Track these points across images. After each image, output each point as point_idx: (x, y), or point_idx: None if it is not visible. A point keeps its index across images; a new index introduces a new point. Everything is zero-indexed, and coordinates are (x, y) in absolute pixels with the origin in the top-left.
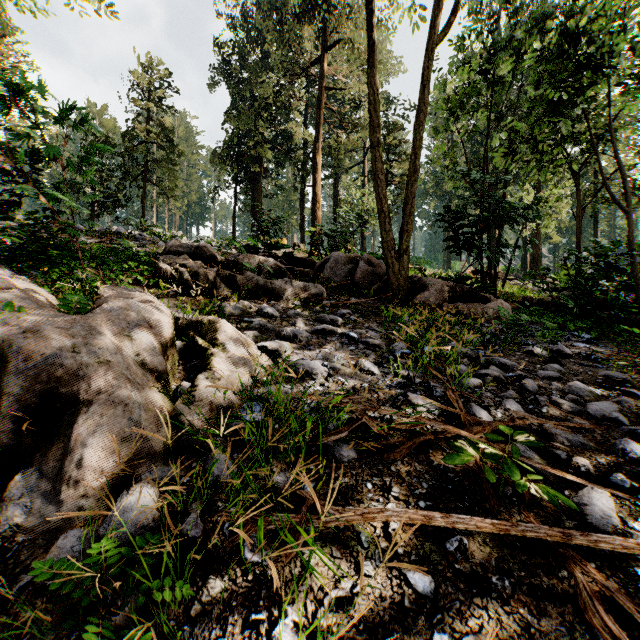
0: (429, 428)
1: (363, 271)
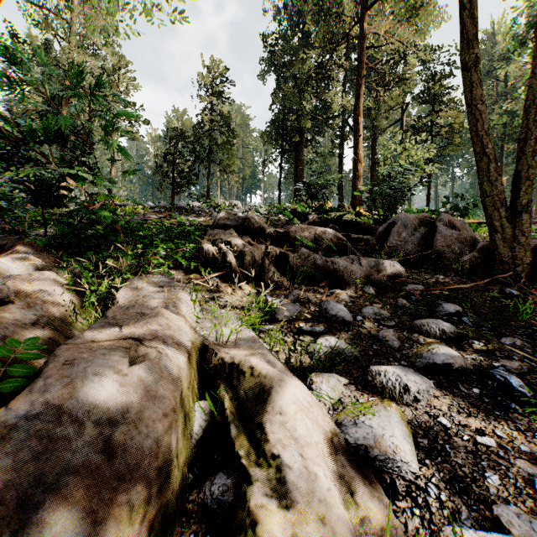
0: None
1: (446, 237)
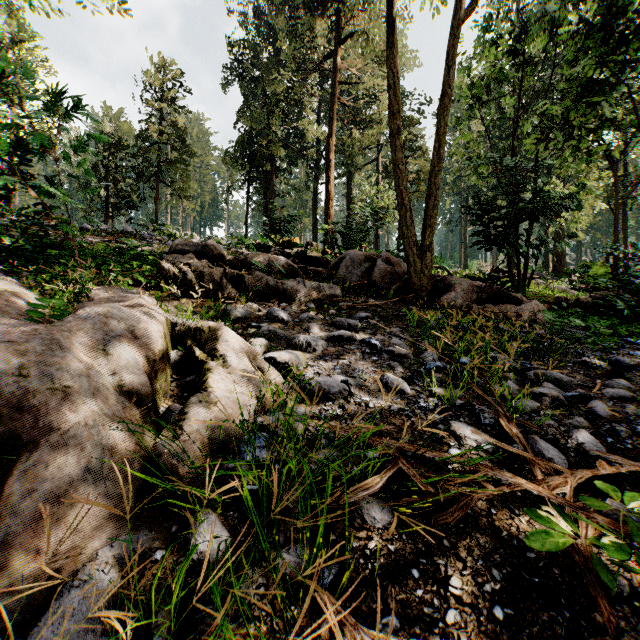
0: None
1: (381, 270)
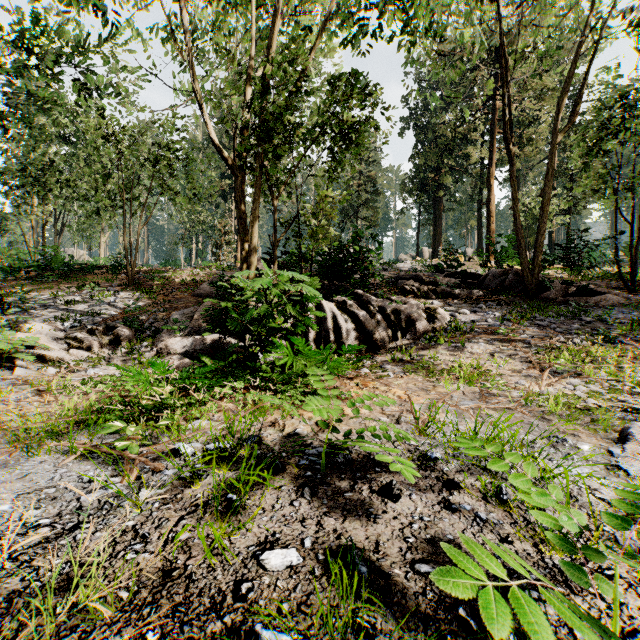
0: (500, 332)
1: (510, 280)
